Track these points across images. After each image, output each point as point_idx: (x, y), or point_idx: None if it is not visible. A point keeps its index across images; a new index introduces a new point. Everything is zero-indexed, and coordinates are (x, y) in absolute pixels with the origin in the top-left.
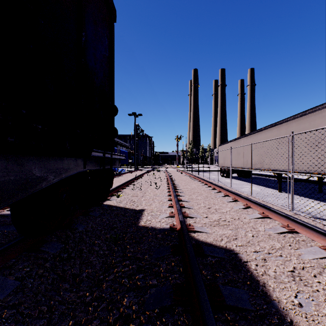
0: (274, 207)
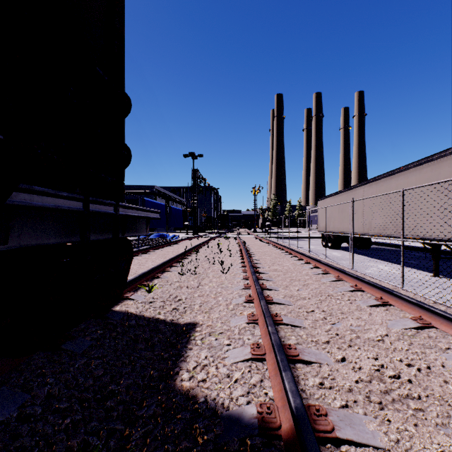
0: None
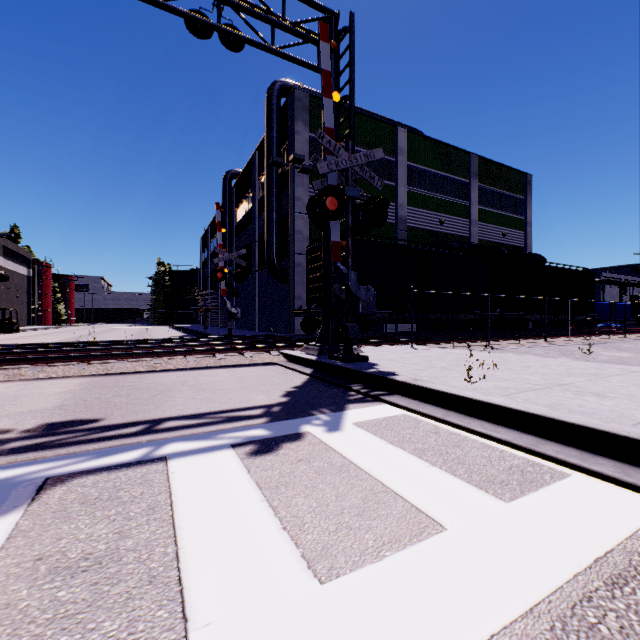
0: None
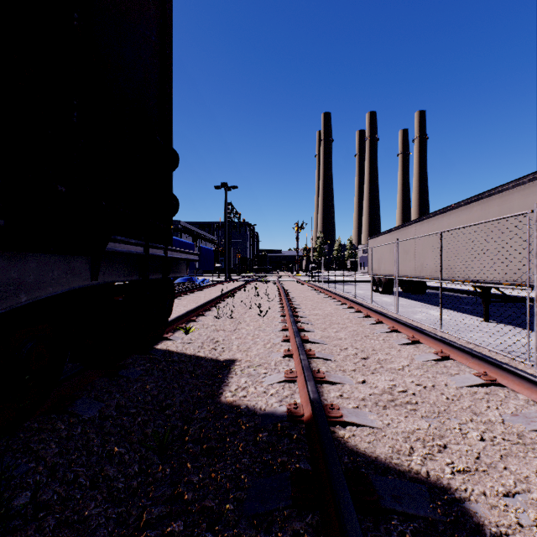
0: (496, 355)
